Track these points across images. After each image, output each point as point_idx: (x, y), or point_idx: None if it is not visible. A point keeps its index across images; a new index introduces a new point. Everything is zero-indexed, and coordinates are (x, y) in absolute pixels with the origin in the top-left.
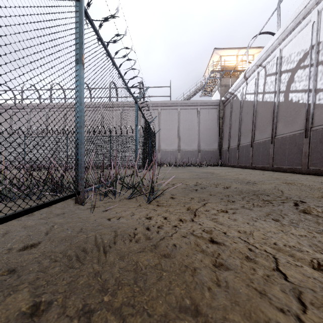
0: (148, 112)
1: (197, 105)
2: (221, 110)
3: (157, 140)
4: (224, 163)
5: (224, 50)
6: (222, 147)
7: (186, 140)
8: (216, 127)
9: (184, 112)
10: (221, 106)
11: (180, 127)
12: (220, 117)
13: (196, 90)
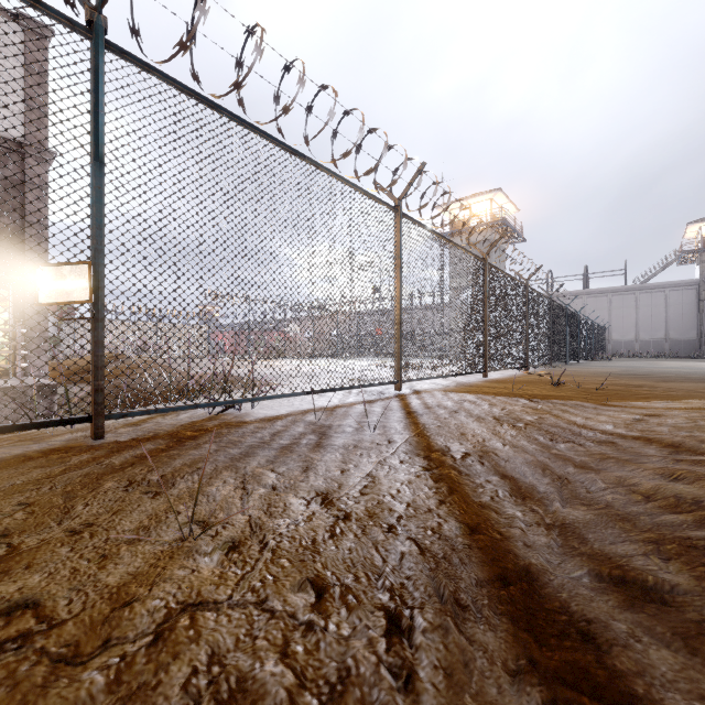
0: (594, 300)
1: (664, 287)
2: (702, 292)
3: (606, 329)
4: (700, 355)
5: (703, 223)
6: (702, 335)
7: (648, 329)
8: (694, 312)
9: (644, 296)
10: (702, 287)
11: (639, 315)
12: (699, 299)
13: (665, 265)
